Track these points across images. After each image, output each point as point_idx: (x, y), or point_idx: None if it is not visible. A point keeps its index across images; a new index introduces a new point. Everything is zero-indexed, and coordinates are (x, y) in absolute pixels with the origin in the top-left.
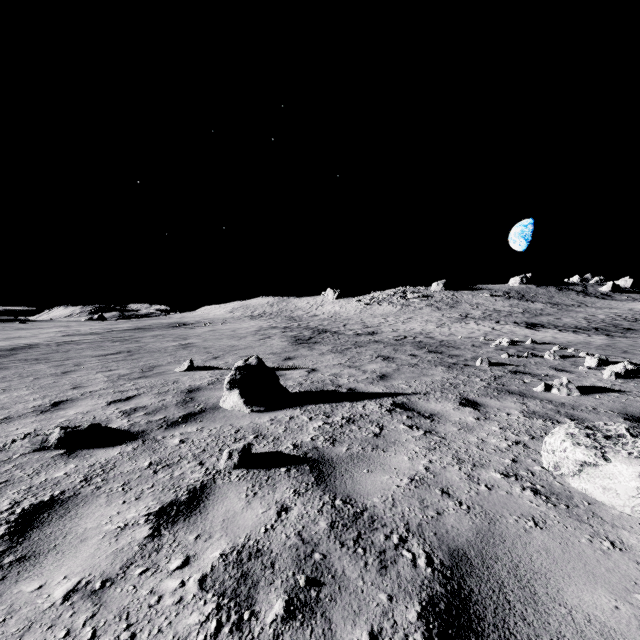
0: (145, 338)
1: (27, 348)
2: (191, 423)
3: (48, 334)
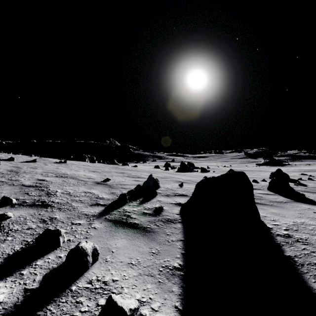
0: None
1: None
2: None
3: None
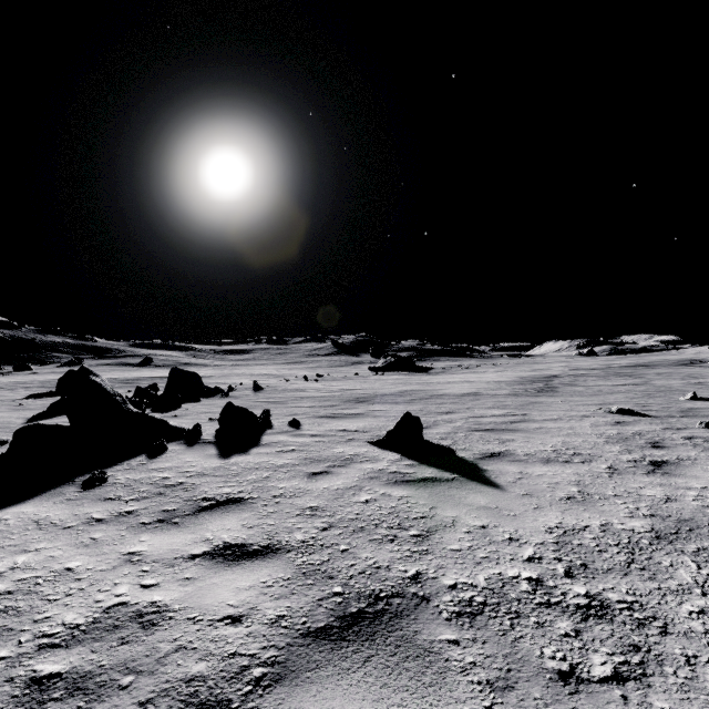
0: (648, 375)
1: (555, 377)
2: (684, 418)
3: (557, 368)
